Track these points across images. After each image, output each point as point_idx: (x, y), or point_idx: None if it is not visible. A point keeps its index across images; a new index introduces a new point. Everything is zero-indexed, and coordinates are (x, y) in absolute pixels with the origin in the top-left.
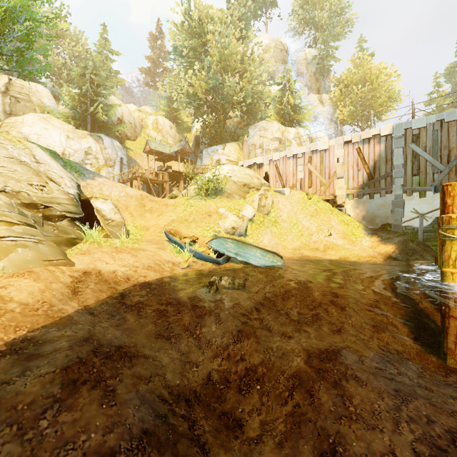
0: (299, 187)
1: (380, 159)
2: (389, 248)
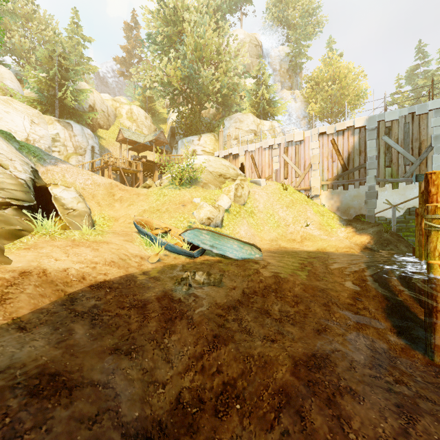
0: (275, 178)
1: (354, 151)
2: (364, 239)
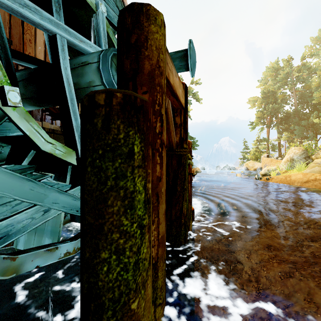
0: None
1: None
2: None
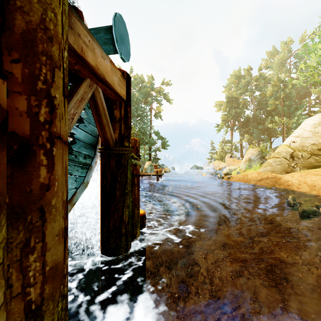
0: None
1: None
2: None
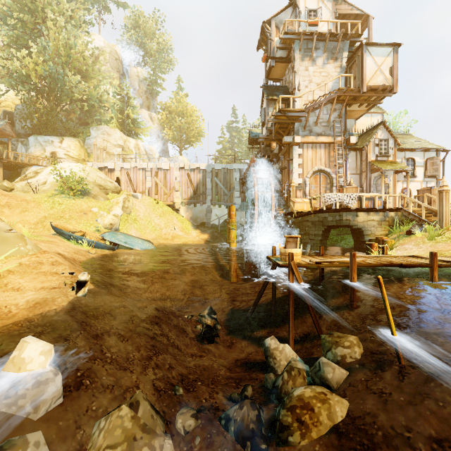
0: (148, 193)
1: (200, 183)
2: (206, 236)
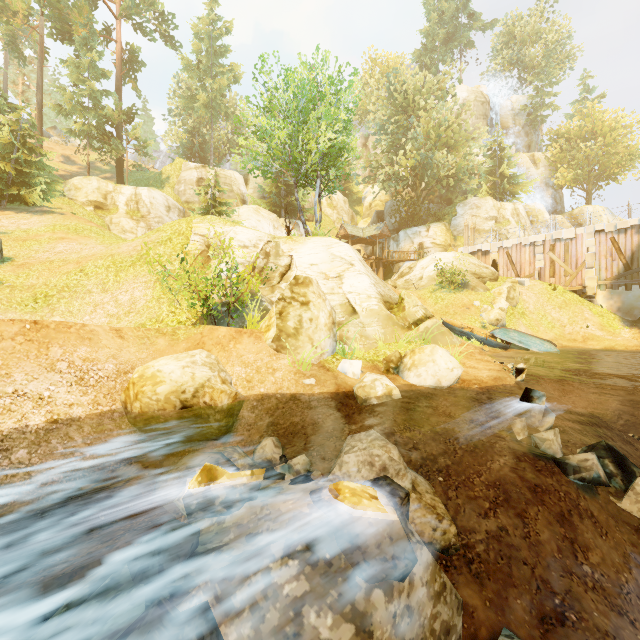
0: (538, 276)
1: (638, 250)
2: None
